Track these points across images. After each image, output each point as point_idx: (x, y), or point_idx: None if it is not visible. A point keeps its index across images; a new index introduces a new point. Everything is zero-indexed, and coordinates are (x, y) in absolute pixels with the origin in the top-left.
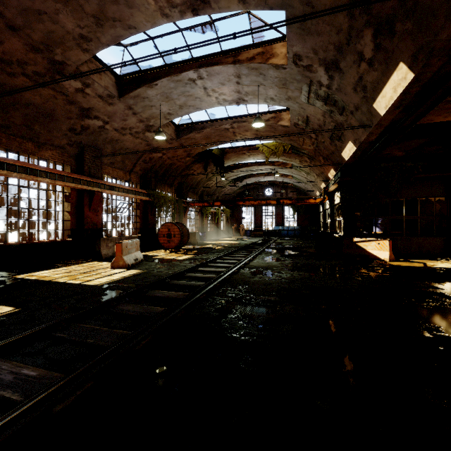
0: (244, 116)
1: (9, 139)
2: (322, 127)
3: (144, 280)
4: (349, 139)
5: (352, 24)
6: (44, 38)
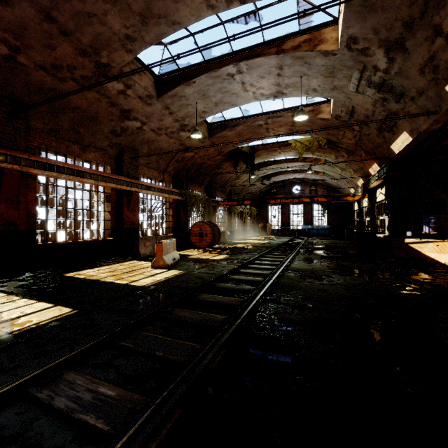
0: (280, 111)
1: (58, 142)
2: (369, 117)
3: (188, 281)
4: (404, 130)
5: None
6: (92, 41)
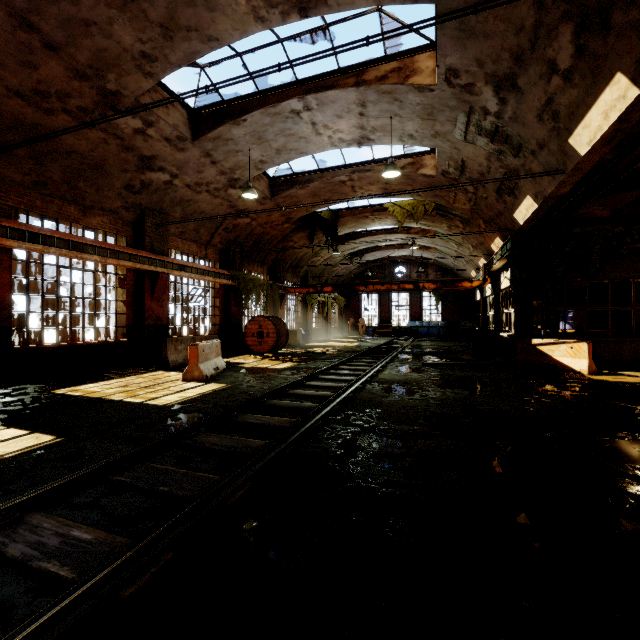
0: (369, 163)
1: (45, 201)
2: (485, 175)
3: (230, 398)
4: (527, 193)
5: (541, 18)
6: (92, 59)
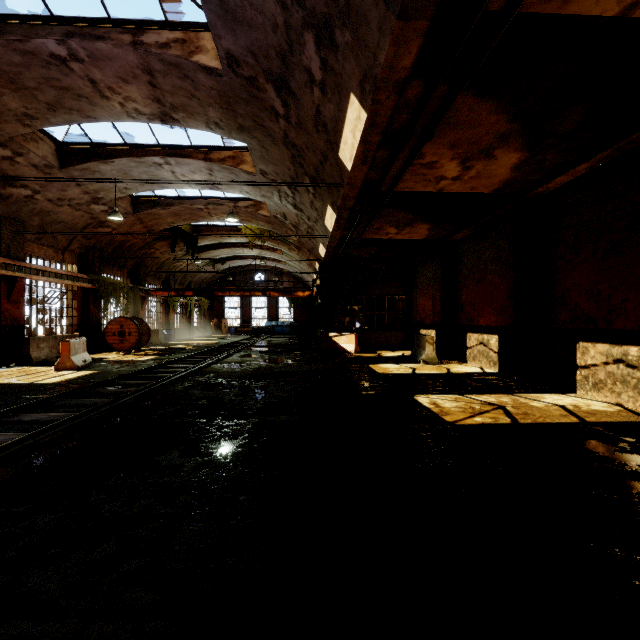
0: (221, 199)
1: None
2: (299, 224)
3: (106, 377)
4: (320, 241)
5: (296, 170)
6: None
